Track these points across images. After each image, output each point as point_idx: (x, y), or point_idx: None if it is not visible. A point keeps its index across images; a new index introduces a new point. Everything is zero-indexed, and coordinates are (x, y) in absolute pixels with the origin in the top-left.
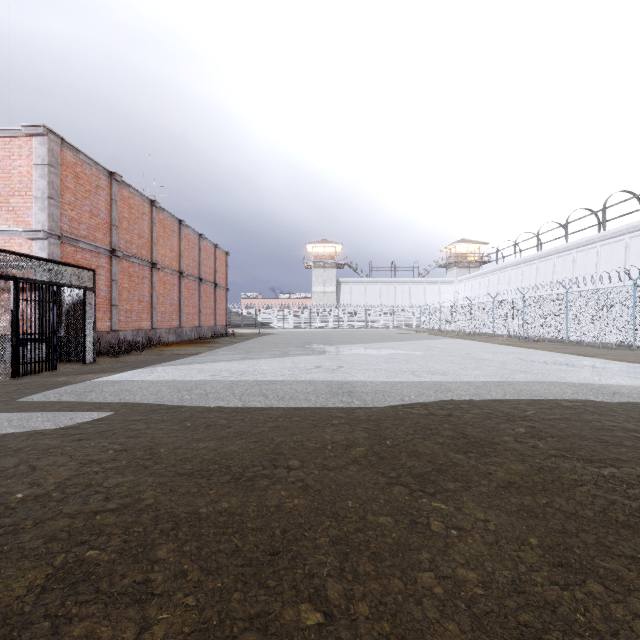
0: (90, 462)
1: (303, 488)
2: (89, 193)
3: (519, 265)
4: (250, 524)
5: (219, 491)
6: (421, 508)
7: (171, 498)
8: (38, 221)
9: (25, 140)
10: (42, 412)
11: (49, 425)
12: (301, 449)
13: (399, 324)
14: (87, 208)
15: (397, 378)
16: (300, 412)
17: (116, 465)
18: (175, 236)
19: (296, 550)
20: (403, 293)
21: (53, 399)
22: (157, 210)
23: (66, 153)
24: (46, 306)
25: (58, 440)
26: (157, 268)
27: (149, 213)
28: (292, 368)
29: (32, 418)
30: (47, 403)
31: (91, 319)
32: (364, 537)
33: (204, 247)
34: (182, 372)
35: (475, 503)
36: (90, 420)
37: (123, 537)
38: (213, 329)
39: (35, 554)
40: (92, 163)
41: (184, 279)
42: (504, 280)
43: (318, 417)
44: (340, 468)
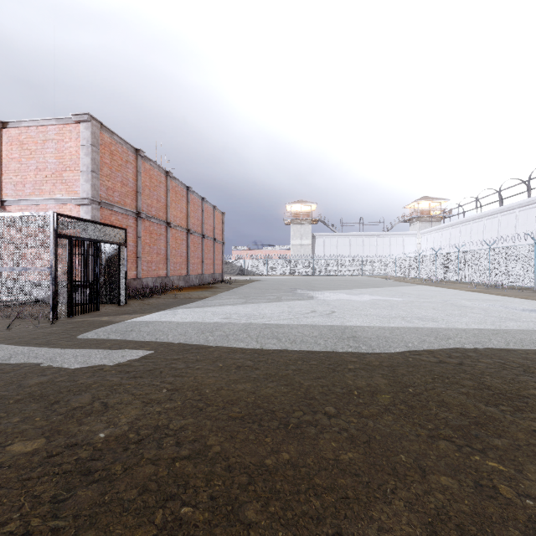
0: (151, 401)
1: (350, 439)
2: (121, 167)
3: (481, 219)
4: (317, 480)
5: (274, 439)
6: (478, 468)
7: (234, 445)
8: (84, 190)
9: (74, 126)
10: (98, 349)
11: (107, 362)
12: (330, 394)
13: (367, 272)
14: (119, 179)
15: (391, 324)
16: (314, 355)
17: (174, 406)
18: (184, 200)
19: (377, 517)
20: (370, 245)
21: (103, 337)
22: (170, 179)
23: (104, 135)
24: (92, 259)
25: (118, 377)
26: (170, 226)
27: (164, 182)
28: (291, 312)
29: (92, 355)
30: (99, 341)
31: (124, 269)
32: (437, 502)
33: (205, 208)
34: (199, 314)
35: (535, 466)
36: (138, 358)
37: (208, 491)
38: (212, 276)
39: (135, 508)
40: (123, 142)
41: (190, 235)
42: (466, 232)
43: (333, 361)
44: (375, 417)
